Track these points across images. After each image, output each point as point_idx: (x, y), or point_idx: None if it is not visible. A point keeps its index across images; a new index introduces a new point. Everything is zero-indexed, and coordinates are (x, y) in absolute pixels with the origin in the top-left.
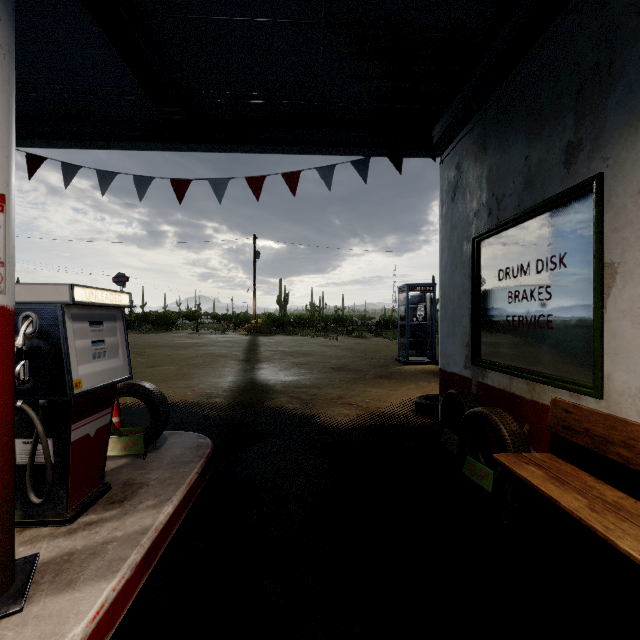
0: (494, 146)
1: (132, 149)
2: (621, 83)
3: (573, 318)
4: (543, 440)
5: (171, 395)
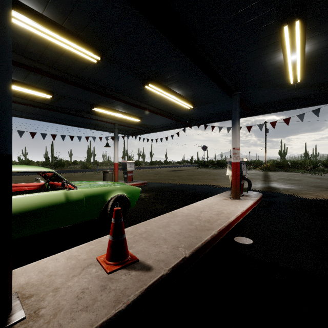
0: None
1: None
2: None
3: None
4: None
5: None
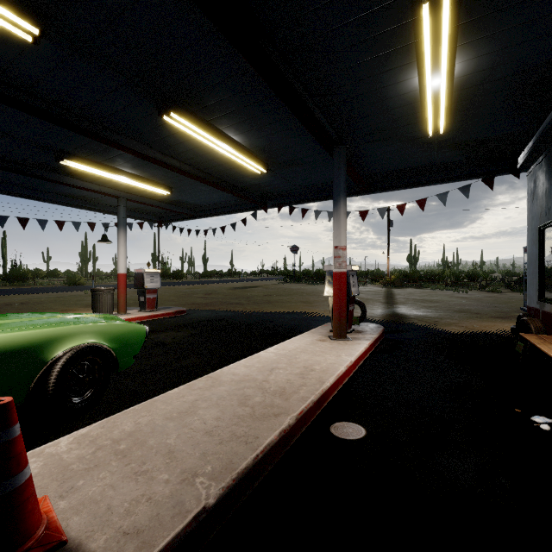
0: (547, 178)
1: None
2: None
3: None
4: None
5: None
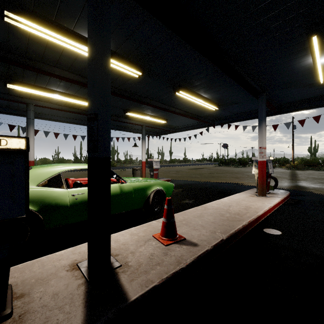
0: None
1: None
2: None
3: None
4: None
5: None
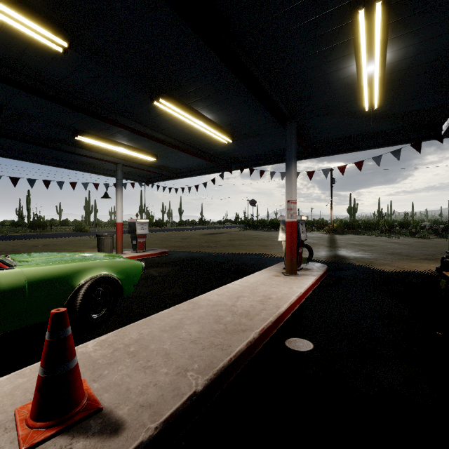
0: None
1: None
2: None
3: None
4: None
5: None
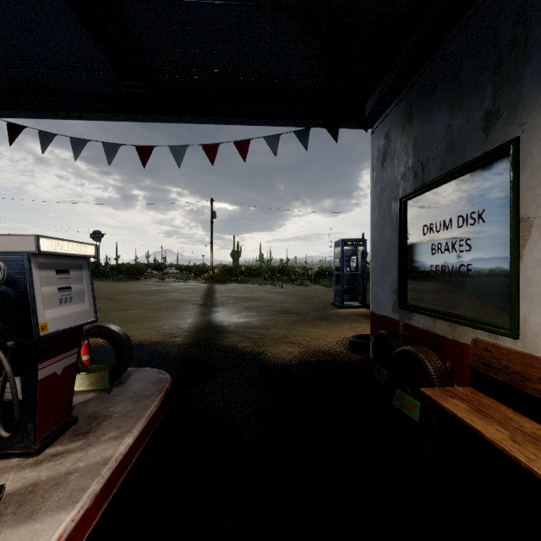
0: (419, 117)
1: (102, 120)
2: (536, 56)
3: (491, 267)
4: (464, 375)
5: (138, 335)
